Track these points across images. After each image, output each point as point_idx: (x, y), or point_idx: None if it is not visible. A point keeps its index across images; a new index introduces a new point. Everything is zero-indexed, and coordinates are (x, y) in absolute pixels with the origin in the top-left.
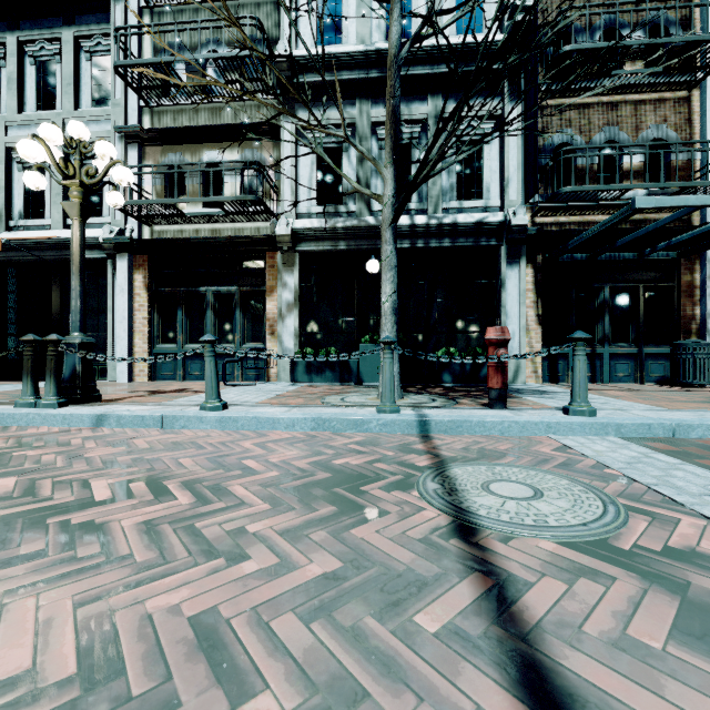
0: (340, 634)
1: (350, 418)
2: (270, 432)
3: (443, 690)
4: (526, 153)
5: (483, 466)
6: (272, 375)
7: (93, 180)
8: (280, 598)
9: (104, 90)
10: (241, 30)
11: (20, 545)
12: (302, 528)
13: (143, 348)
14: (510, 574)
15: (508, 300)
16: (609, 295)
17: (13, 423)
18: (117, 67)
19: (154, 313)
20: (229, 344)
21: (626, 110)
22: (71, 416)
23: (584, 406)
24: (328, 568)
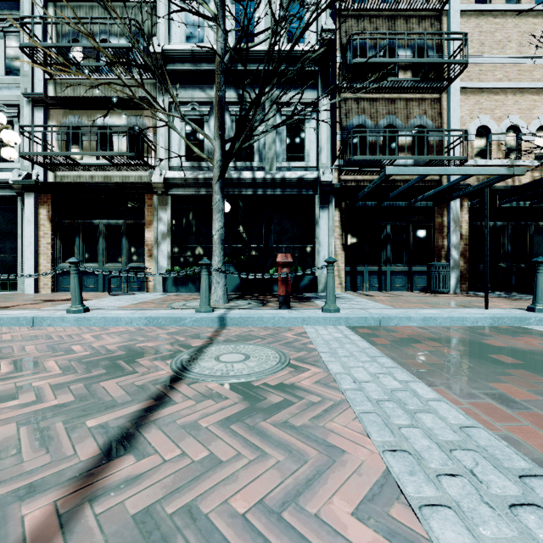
0: (35, 430)
1: (171, 317)
2: (113, 327)
3: (65, 449)
4: (332, 131)
5: (233, 345)
6: (150, 287)
7: None
8: (16, 417)
9: (16, 62)
10: (93, 40)
11: None
12: (70, 383)
13: (47, 267)
14: (172, 399)
15: (321, 233)
16: (390, 231)
17: None
18: (22, 47)
19: (57, 239)
20: (117, 264)
21: (400, 104)
22: None
23: (331, 306)
24: (63, 402)
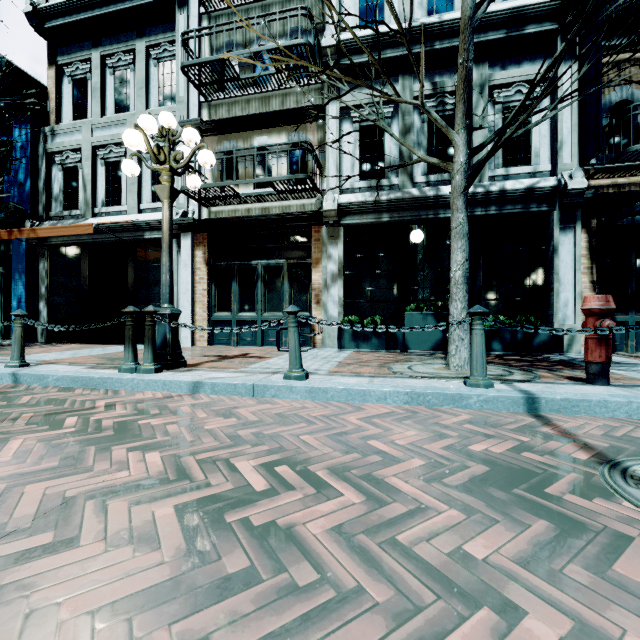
0: None
1: (446, 393)
2: (361, 404)
3: None
4: (582, 114)
5: None
6: (317, 341)
7: (180, 164)
8: None
9: (169, 90)
10: (330, 3)
11: (218, 555)
12: (538, 556)
13: (203, 316)
14: None
15: (561, 266)
16: None
17: (121, 387)
18: (183, 67)
19: (212, 285)
20: (277, 312)
21: None
22: (170, 382)
23: None
24: None
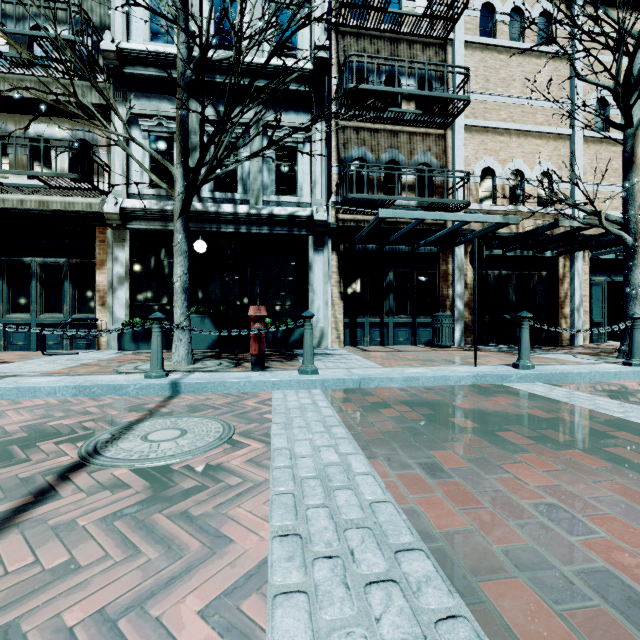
0: None
1: (109, 384)
2: (29, 400)
3: None
4: (327, 163)
5: (174, 418)
6: (103, 344)
7: None
8: None
9: None
10: (2, 32)
11: None
12: None
13: None
14: (59, 494)
15: (315, 279)
16: (393, 278)
17: None
18: None
19: None
20: (57, 314)
21: (403, 138)
22: None
23: (309, 367)
24: None
